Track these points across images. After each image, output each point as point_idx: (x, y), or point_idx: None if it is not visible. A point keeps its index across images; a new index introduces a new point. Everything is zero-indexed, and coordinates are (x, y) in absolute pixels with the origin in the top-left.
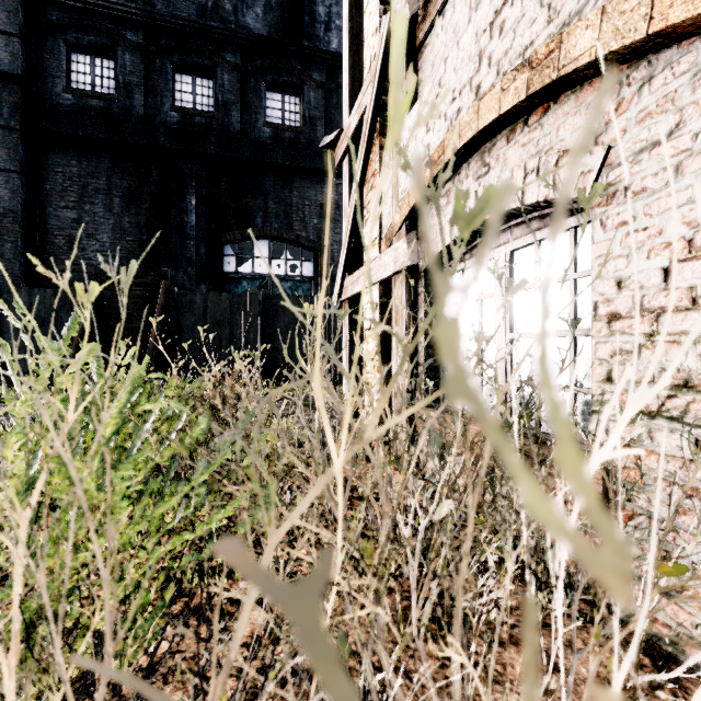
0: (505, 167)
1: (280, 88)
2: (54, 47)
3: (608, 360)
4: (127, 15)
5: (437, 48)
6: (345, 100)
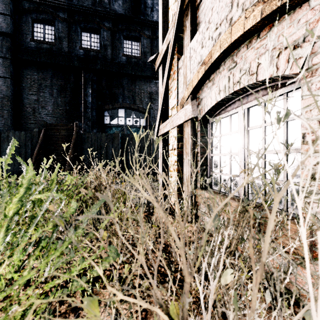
0: (246, 61)
1: (130, 38)
2: (26, 20)
3: (312, 167)
4: (59, 5)
5: (207, 5)
6: (160, 38)
